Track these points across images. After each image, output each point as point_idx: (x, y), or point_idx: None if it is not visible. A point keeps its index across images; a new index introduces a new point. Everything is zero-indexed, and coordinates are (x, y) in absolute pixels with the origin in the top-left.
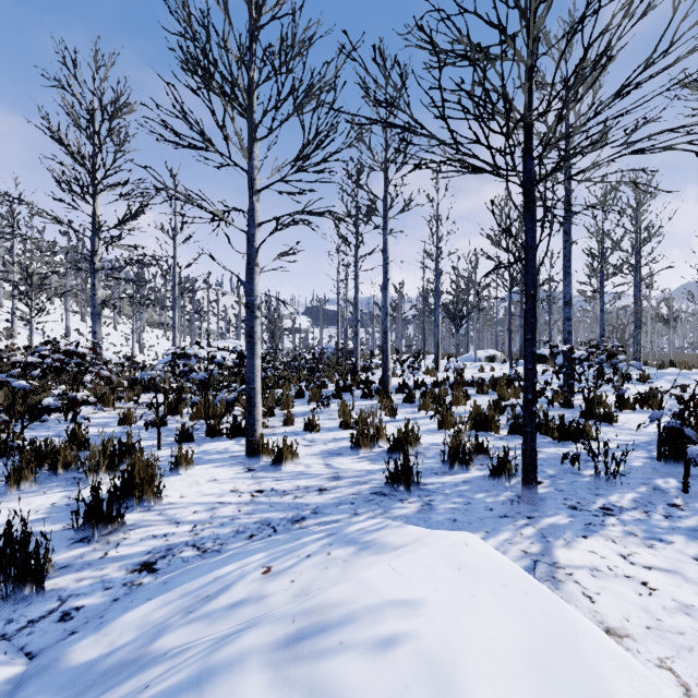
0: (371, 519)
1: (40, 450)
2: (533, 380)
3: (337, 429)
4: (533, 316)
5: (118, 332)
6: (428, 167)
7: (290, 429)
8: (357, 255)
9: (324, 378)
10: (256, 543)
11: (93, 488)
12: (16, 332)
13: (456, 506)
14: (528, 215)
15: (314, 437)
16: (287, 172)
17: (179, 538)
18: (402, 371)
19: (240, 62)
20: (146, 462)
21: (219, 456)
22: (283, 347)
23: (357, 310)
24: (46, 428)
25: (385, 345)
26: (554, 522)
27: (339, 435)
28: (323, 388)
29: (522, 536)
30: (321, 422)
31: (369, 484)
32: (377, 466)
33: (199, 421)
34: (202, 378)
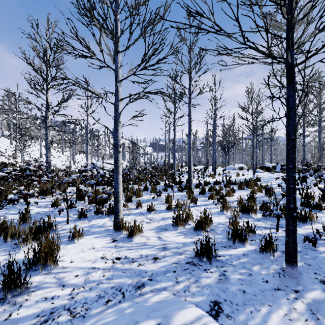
0: (189, 306)
1: (2, 226)
2: (294, 195)
3: (165, 211)
4: (294, 153)
5: (64, 155)
6: (226, 53)
7: (139, 210)
8: (174, 118)
9: (158, 180)
10: (109, 312)
11: (8, 264)
12: (17, 155)
13: (242, 277)
14: (290, 86)
15: (152, 217)
16: (136, 69)
17: (61, 301)
18: (198, 176)
19: (106, 0)
20: (49, 242)
21: (99, 229)
22: (139, 162)
23: (174, 145)
24: (14, 208)
25: (189, 163)
26: (315, 297)
27: (166, 215)
28: (158, 184)
29: (297, 311)
30: (156, 206)
31: (184, 255)
32: (188, 239)
33: (91, 206)
34: (93, 183)
